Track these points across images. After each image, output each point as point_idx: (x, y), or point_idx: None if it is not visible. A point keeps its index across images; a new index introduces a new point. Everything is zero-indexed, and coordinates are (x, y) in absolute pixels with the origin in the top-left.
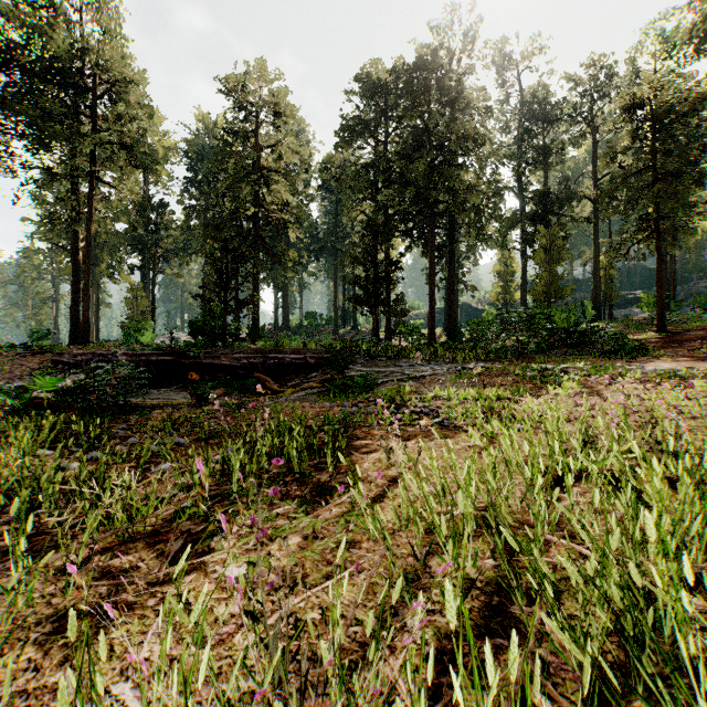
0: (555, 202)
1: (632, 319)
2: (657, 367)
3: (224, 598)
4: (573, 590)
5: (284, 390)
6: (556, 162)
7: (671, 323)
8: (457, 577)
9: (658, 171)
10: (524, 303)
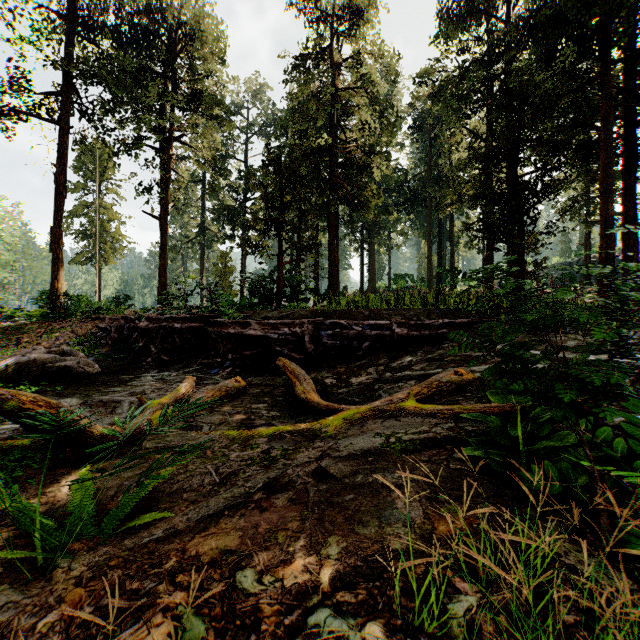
0: None
1: None
2: None
3: None
4: None
5: (332, 405)
6: None
7: None
8: None
9: None
10: None
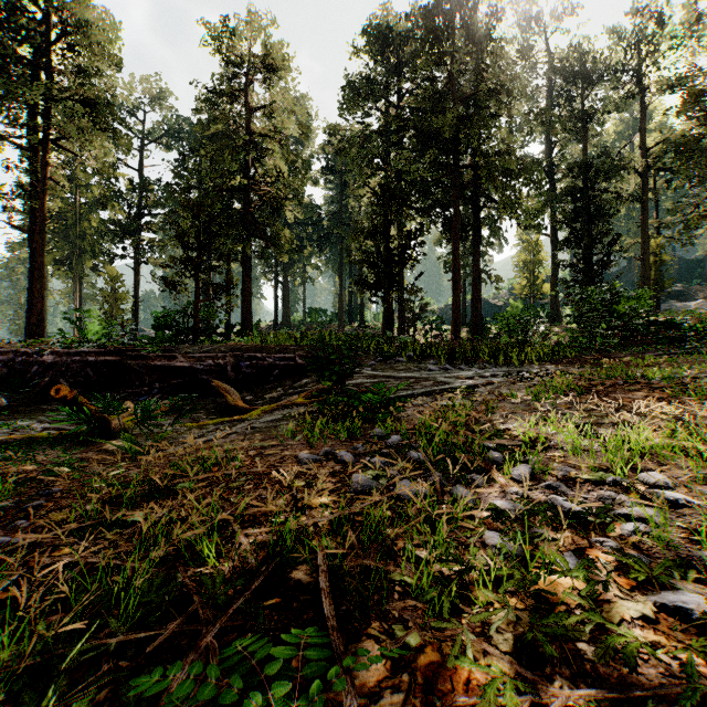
0: (599, 174)
1: (697, 311)
2: None
3: None
4: None
5: (253, 407)
6: (592, 135)
7: None
8: None
9: None
10: (554, 295)
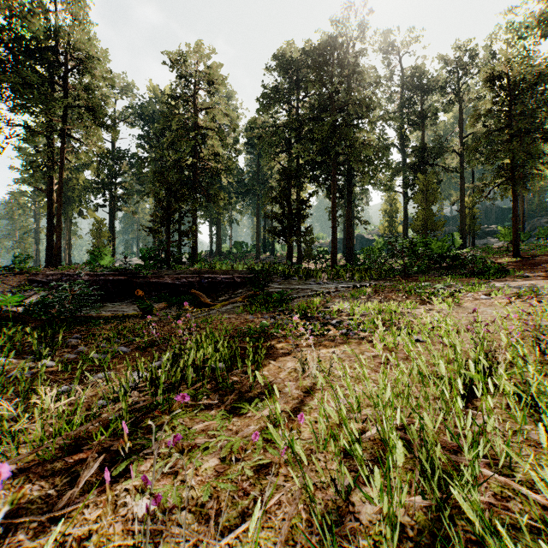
0: (430, 155)
1: (491, 247)
2: (520, 285)
3: (128, 544)
4: (521, 543)
5: (215, 304)
6: (430, 124)
7: (522, 250)
8: (393, 538)
9: (514, 129)
10: (405, 234)
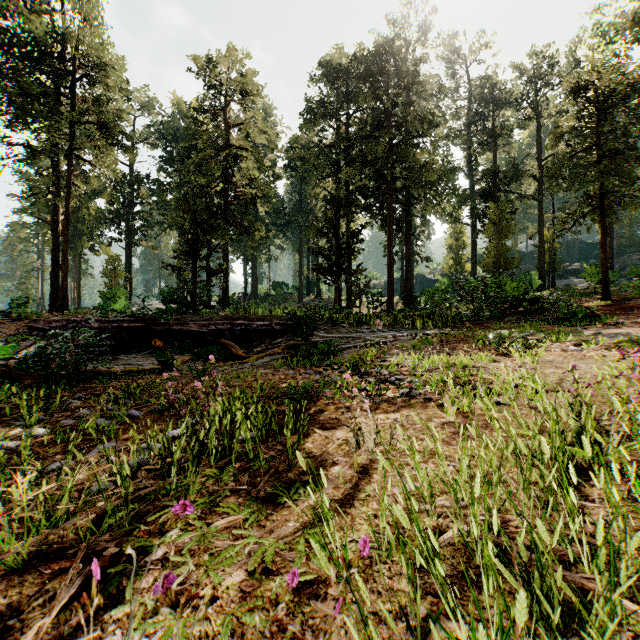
0: (503, 180)
1: (575, 288)
2: (615, 333)
3: None
4: None
5: (249, 356)
6: (503, 144)
7: (613, 291)
8: None
9: (604, 149)
10: (474, 273)
